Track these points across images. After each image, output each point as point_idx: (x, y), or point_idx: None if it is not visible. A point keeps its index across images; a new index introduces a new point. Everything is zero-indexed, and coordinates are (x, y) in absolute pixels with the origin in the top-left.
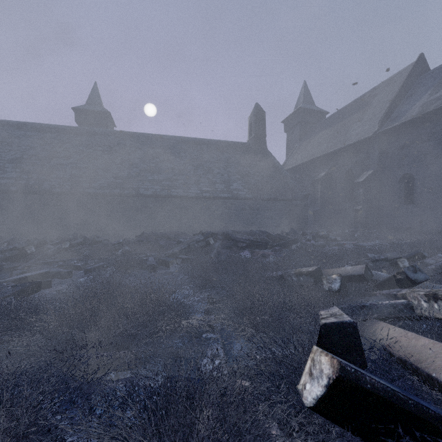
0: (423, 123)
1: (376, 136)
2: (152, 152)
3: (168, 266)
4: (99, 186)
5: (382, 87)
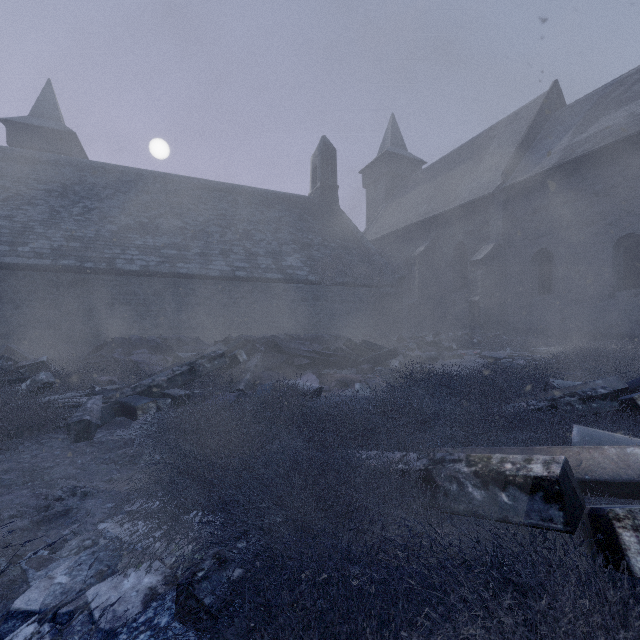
0: (565, 176)
1: (498, 193)
2: (145, 200)
3: (135, 417)
4: (32, 252)
5: (502, 126)
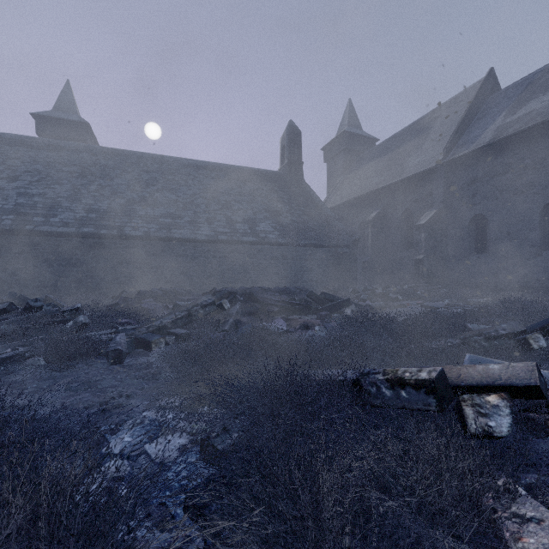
0: (498, 152)
1: (440, 167)
2: (146, 178)
3: (151, 349)
4: (61, 222)
5: (444, 108)
